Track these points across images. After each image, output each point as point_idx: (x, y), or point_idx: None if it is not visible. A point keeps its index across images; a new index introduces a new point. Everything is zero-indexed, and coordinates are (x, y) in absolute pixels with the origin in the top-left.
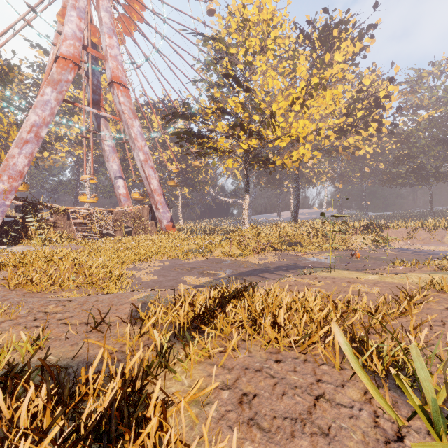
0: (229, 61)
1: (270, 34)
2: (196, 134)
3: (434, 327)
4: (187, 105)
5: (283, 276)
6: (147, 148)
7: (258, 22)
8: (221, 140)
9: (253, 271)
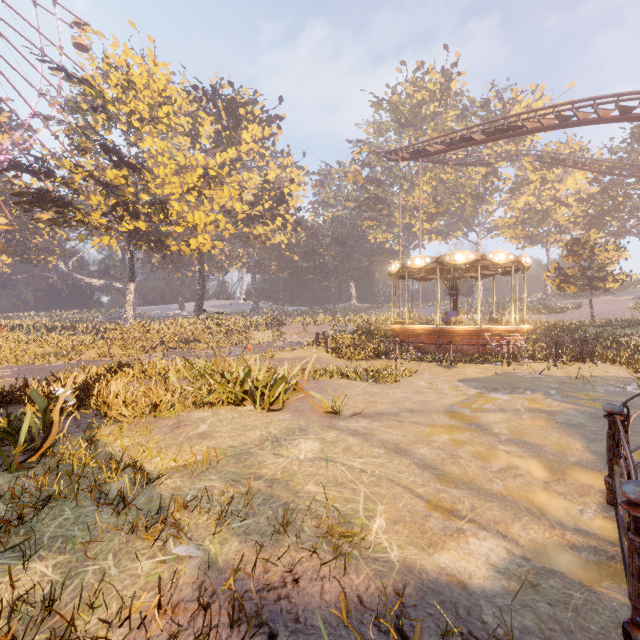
0: (107, 116)
1: (162, 107)
2: (55, 201)
3: None
4: (42, 161)
5: None
6: None
7: (147, 86)
8: (96, 215)
9: None
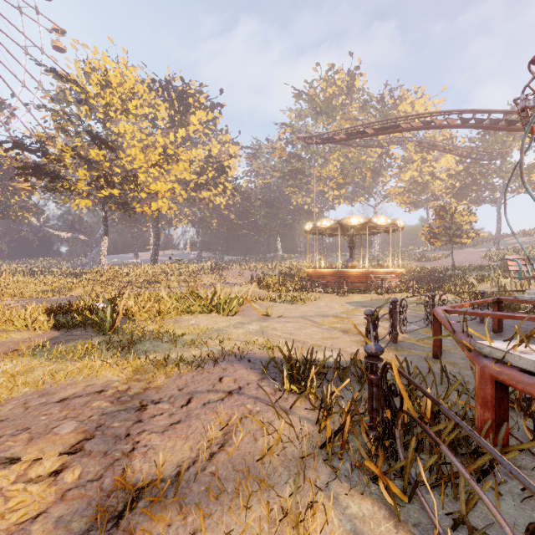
0: (89, 107)
1: (132, 101)
2: (50, 173)
3: None
4: (40, 143)
5: None
6: None
7: (120, 84)
8: (81, 184)
9: None
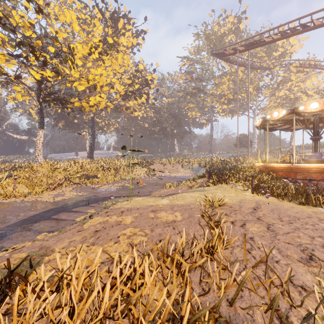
0: None
1: None
2: None
3: (253, 253)
4: None
5: (83, 213)
6: None
7: None
8: (1, 56)
9: (45, 214)
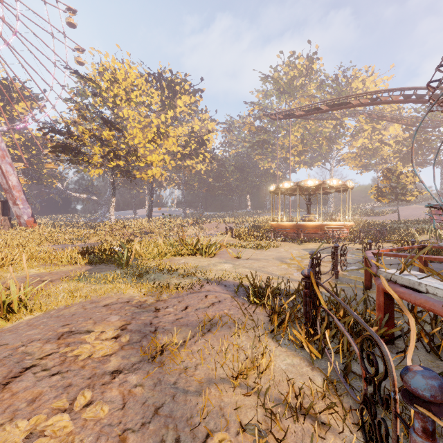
0: (101, 98)
1: (133, 92)
2: (74, 150)
3: None
4: (68, 127)
5: None
6: (4, 145)
7: (124, 79)
8: (96, 158)
9: None
